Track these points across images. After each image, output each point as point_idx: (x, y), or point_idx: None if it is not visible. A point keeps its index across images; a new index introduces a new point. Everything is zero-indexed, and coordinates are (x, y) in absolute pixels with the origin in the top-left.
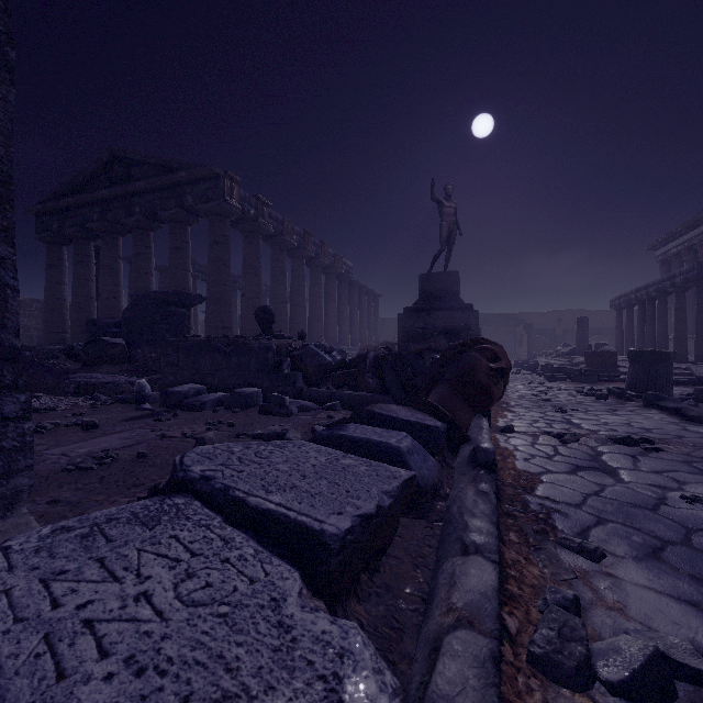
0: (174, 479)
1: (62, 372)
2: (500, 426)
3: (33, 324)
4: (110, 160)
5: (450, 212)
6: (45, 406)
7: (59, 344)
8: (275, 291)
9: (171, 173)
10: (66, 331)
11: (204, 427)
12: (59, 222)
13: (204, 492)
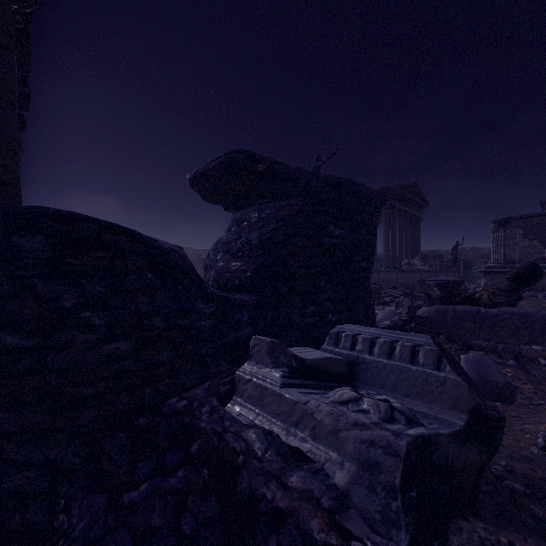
0: None
1: None
2: None
3: None
4: None
5: None
6: None
7: None
8: None
9: None
10: None
11: None
12: None
13: None
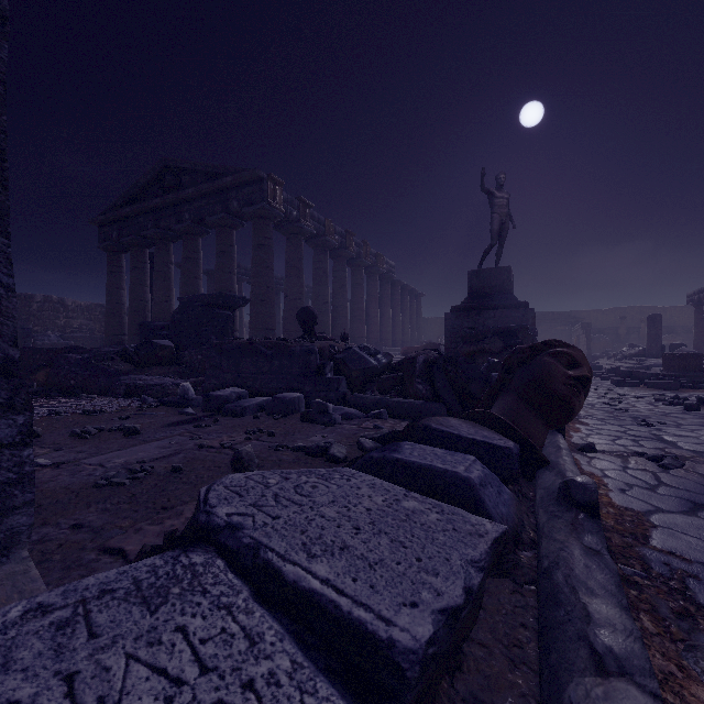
0: (193, 525)
1: (114, 374)
2: (576, 443)
3: (97, 327)
4: (162, 171)
5: (502, 203)
6: (95, 409)
7: (118, 346)
8: (317, 292)
9: (218, 178)
10: (124, 333)
11: (244, 436)
12: (118, 231)
13: (229, 548)
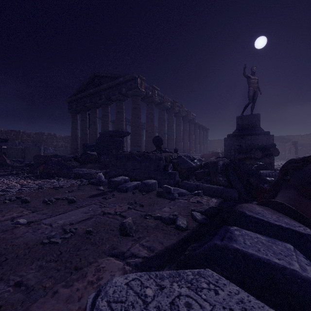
0: None
1: (70, 168)
2: None
3: (68, 145)
4: (93, 77)
5: (255, 81)
6: (58, 186)
7: (76, 153)
8: (160, 129)
9: (116, 79)
10: (78, 148)
11: (127, 206)
12: (76, 104)
13: None
